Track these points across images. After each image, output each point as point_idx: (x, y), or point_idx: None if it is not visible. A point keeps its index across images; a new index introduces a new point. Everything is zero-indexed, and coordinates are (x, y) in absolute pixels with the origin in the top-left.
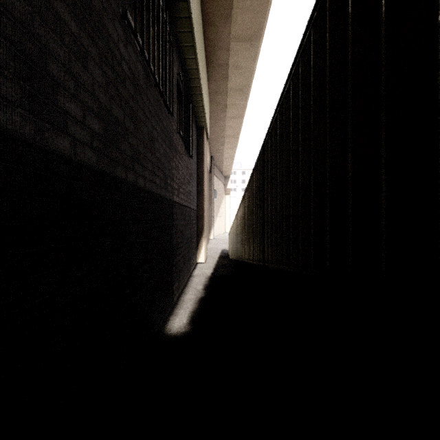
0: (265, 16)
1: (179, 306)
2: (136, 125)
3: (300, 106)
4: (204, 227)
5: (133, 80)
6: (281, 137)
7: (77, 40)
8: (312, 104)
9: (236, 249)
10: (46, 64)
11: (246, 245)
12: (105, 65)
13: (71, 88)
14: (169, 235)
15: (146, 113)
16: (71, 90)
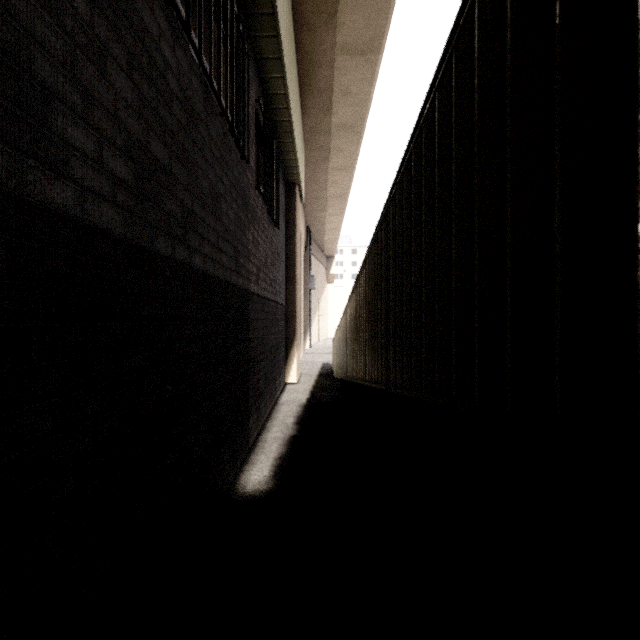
0: (387, 15)
1: (259, 450)
2: (190, 173)
3: (453, 129)
4: (296, 330)
5: (184, 103)
6: (418, 186)
7: (87, 28)
8: (477, 123)
9: (344, 364)
10: (30, 59)
11: (359, 358)
12: (137, 74)
13: (77, 104)
14: (243, 343)
15: (206, 156)
16: (76, 107)
